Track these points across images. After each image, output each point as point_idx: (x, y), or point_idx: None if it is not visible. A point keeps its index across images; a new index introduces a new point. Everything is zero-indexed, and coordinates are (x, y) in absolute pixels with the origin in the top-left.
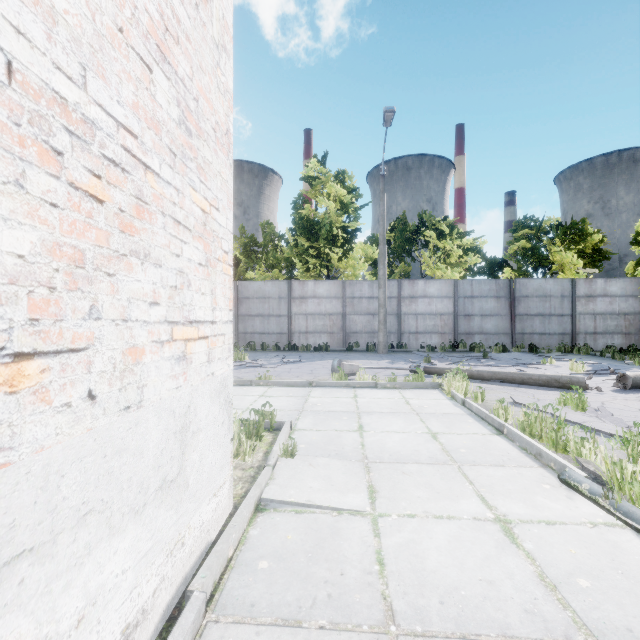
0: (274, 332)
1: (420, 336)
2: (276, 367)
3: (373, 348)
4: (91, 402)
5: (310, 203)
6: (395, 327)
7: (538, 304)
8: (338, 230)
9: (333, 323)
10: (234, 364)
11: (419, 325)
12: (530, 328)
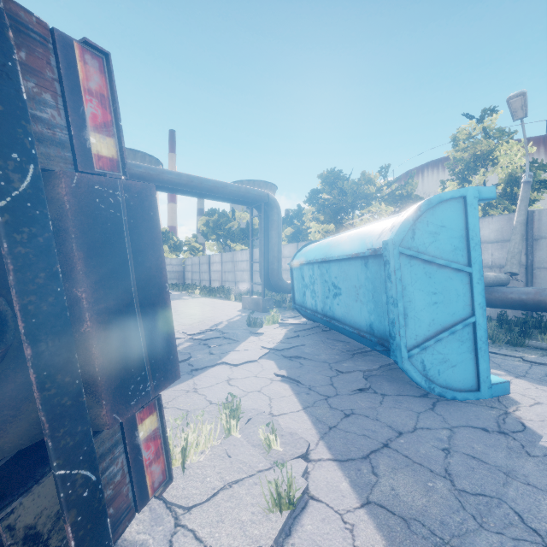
0: None
1: None
2: None
3: None
4: None
5: None
6: None
7: None
8: None
9: None
10: None
11: None
12: None
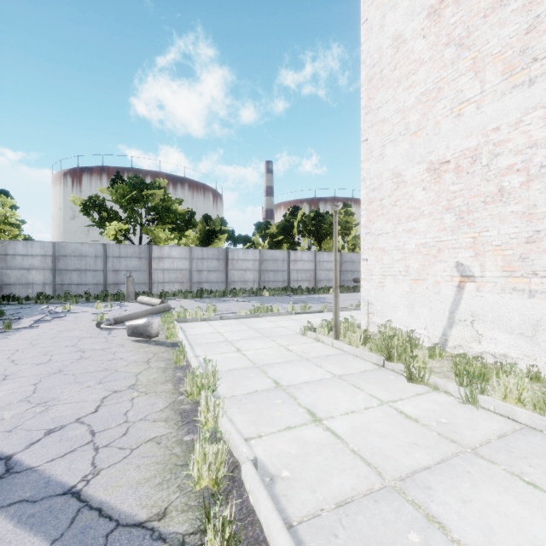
0: None
1: None
2: None
3: None
4: None
5: None
6: None
7: None
8: None
9: None
10: None
11: None
12: None
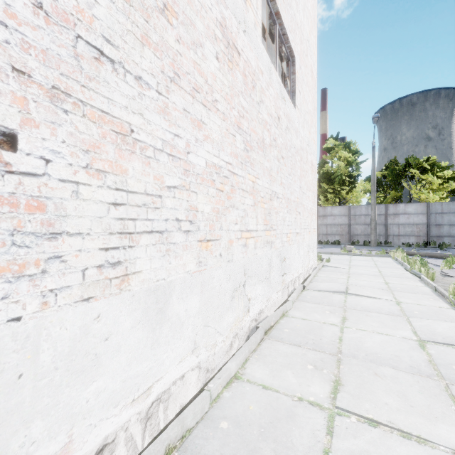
0: None
1: (401, 237)
2: None
3: (368, 244)
4: (311, 237)
5: (328, 163)
6: (383, 232)
7: None
8: (346, 177)
9: (342, 229)
10: None
11: (400, 231)
12: None
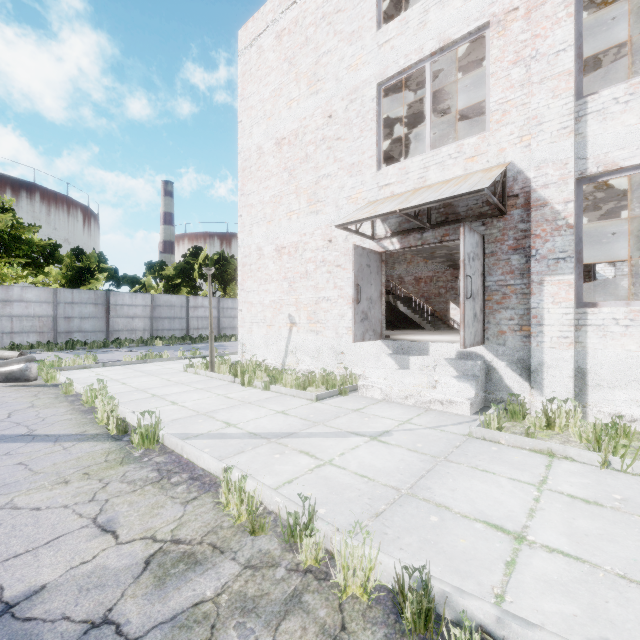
0: None
1: None
2: None
3: None
4: None
5: None
6: None
7: None
8: None
9: None
10: None
11: None
12: None
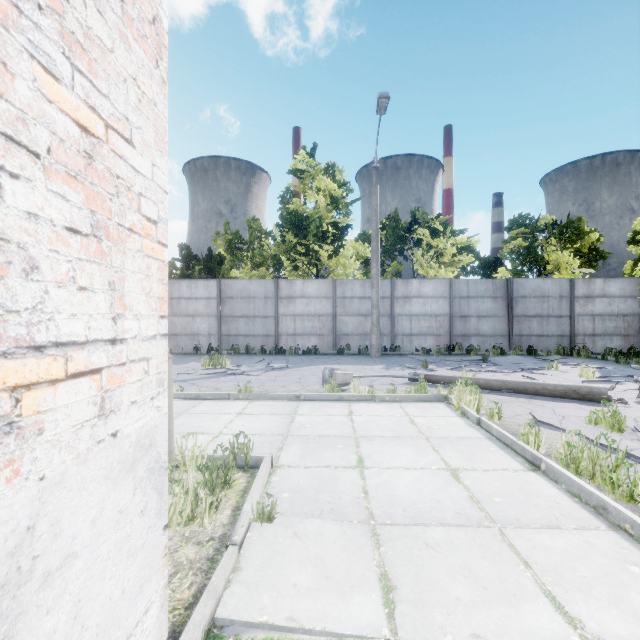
0: (260, 334)
1: (414, 338)
2: (260, 374)
3: (365, 351)
4: None
5: (298, 197)
6: (388, 329)
7: (536, 305)
8: (328, 226)
9: (323, 325)
10: (213, 371)
11: (413, 327)
12: (528, 330)
